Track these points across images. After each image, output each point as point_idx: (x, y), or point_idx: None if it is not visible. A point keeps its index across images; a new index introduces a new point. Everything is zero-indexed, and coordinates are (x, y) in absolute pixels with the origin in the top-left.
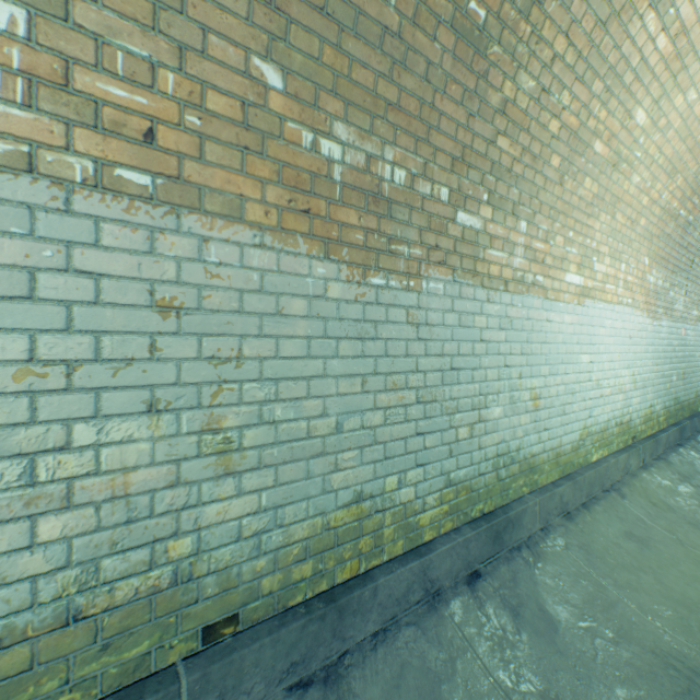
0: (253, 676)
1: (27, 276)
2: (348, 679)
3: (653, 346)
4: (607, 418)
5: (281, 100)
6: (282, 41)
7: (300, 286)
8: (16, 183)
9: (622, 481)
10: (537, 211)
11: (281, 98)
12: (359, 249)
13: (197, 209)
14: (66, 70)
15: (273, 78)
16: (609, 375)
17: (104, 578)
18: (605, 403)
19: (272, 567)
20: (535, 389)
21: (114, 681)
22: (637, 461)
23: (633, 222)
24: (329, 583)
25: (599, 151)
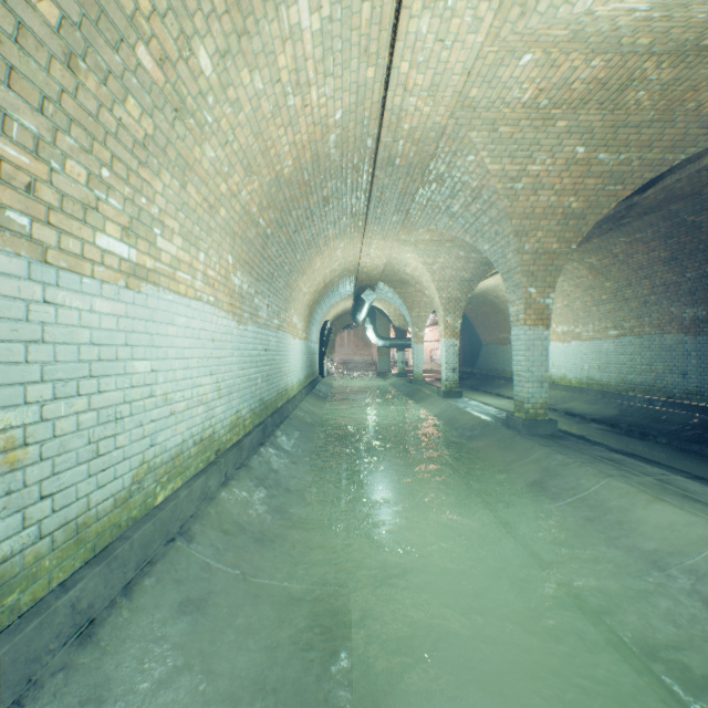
0: None
1: None
2: None
3: (241, 350)
4: (183, 439)
5: None
6: None
7: None
8: None
9: (198, 514)
10: (2, 78)
11: None
12: None
13: None
14: None
15: None
16: (186, 386)
17: None
18: (180, 421)
19: None
20: (10, 431)
21: None
22: (219, 478)
23: (214, 208)
24: None
25: (151, 68)
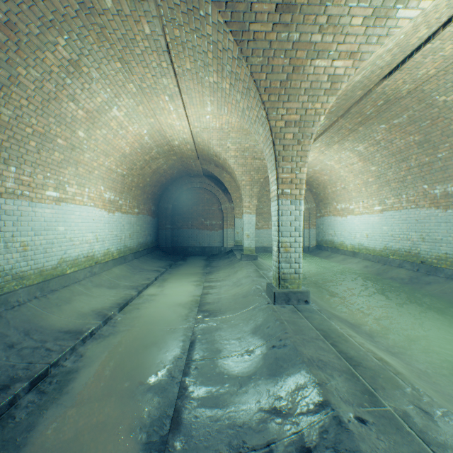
0: (421, 268)
1: (406, 218)
2: (429, 275)
3: None
4: None
5: (427, 189)
6: (425, 181)
7: (432, 215)
8: (405, 210)
9: None
10: None
11: (427, 188)
12: (444, 206)
13: (418, 208)
14: (407, 198)
15: (425, 186)
16: None
17: (411, 249)
18: None
19: (429, 258)
20: None
21: (412, 261)
22: None
23: None
24: (439, 266)
25: None
